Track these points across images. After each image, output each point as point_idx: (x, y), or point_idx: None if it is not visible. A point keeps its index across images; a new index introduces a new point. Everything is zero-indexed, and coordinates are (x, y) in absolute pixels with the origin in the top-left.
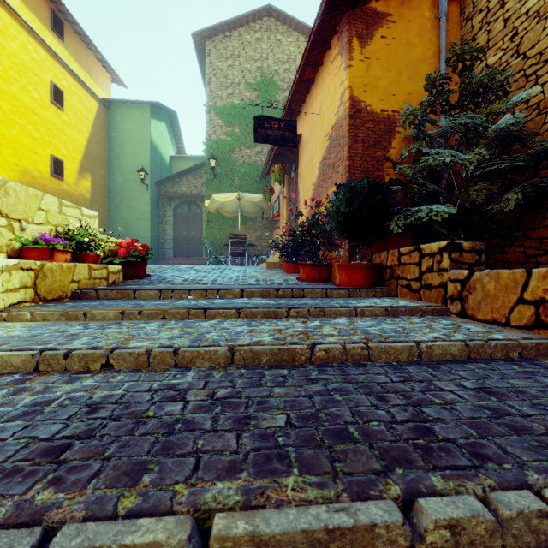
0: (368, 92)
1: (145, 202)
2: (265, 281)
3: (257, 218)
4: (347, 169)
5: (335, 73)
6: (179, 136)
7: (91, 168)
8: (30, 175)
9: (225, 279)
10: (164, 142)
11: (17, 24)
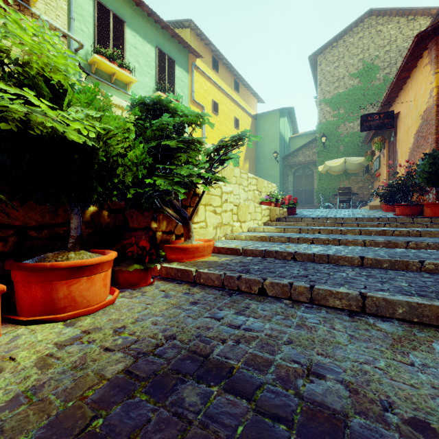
0: None
1: (276, 171)
2: (369, 216)
3: (359, 173)
4: (434, 141)
5: (425, 75)
6: (294, 122)
7: (248, 156)
8: None
9: (341, 215)
10: (286, 130)
11: (224, 95)
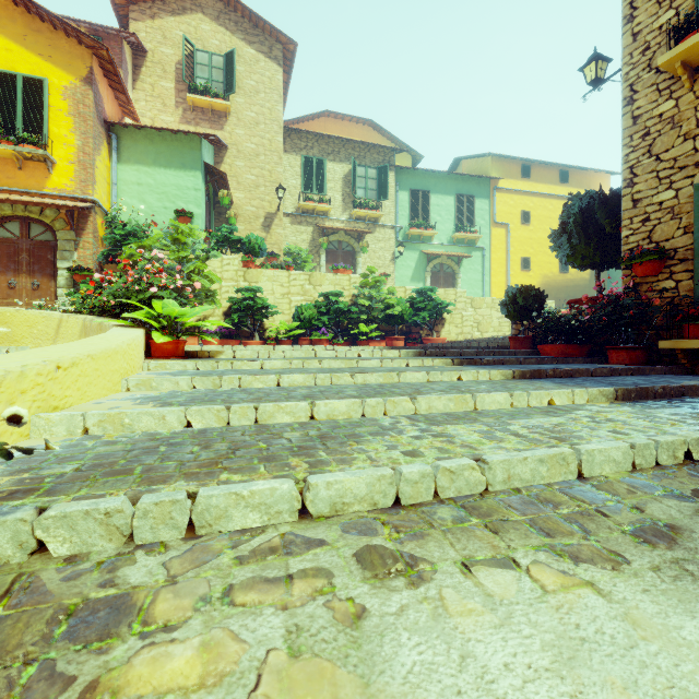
0: None
1: None
2: None
3: None
4: None
5: None
6: None
7: None
8: (547, 277)
9: None
10: None
11: (540, 198)
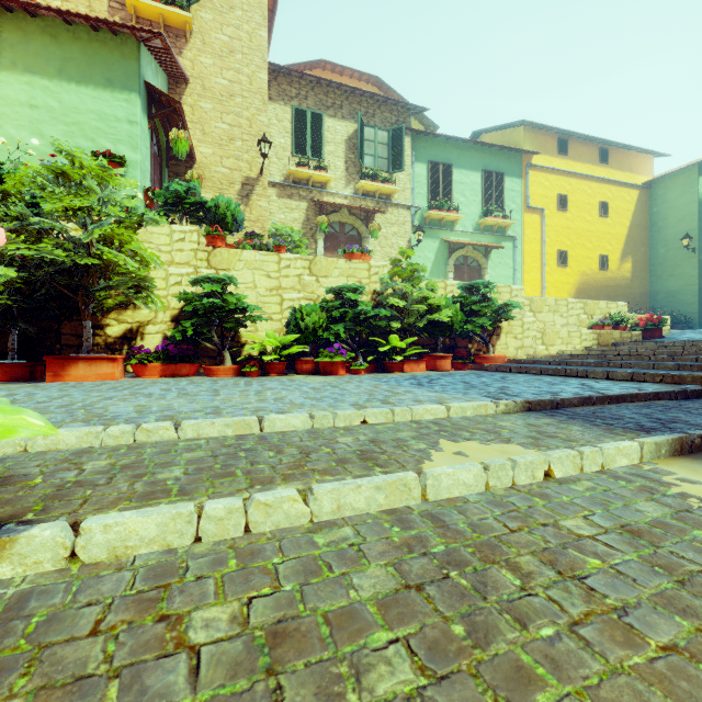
0: None
1: (690, 267)
2: None
3: None
4: None
5: None
6: None
7: (631, 251)
8: (586, 275)
9: None
10: None
11: (578, 180)
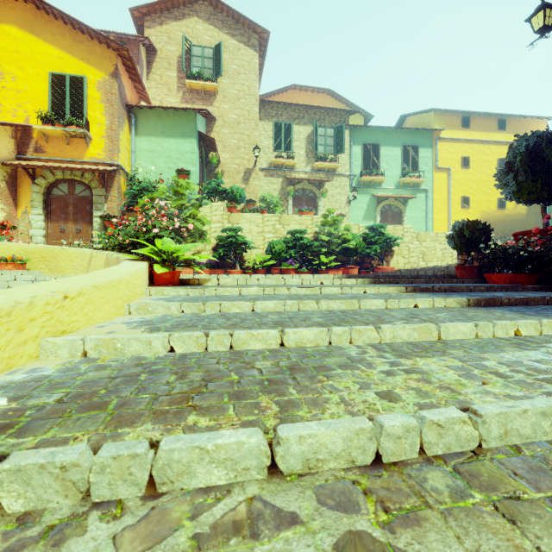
0: None
1: None
2: None
3: None
4: None
5: None
6: None
7: None
8: (485, 213)
9: None
10: None
11: (479, 145)
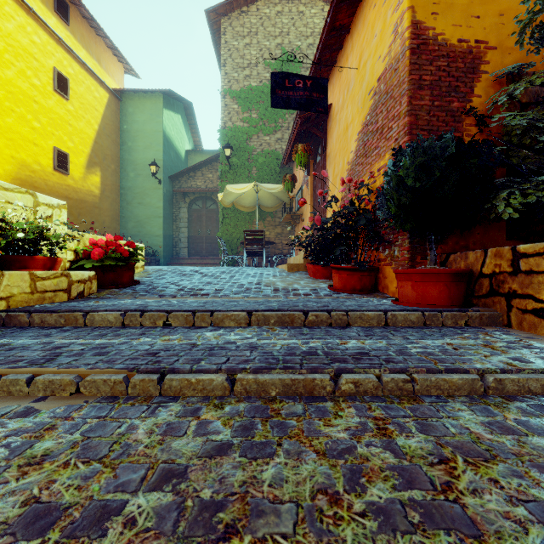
0: (439, 15)
1: (157, 198)
2: (286, 291)
3: (277, 213)
4: (406, 128)
5: None
6: (195, 129)
7: (100, 162)
8: (29, 169)
9: (233, 288)
10: (179, 135)
11: (14, 3)
